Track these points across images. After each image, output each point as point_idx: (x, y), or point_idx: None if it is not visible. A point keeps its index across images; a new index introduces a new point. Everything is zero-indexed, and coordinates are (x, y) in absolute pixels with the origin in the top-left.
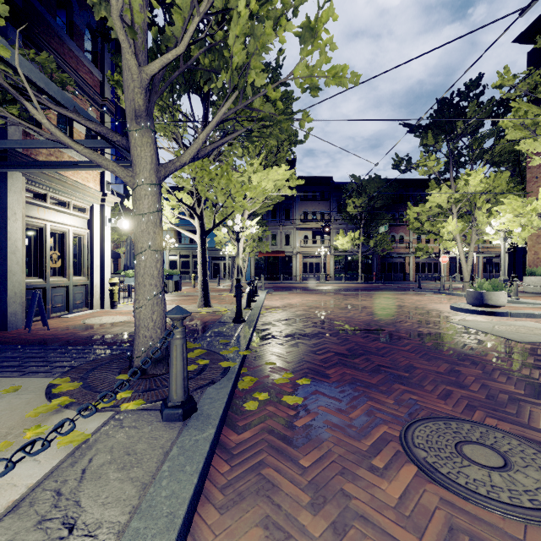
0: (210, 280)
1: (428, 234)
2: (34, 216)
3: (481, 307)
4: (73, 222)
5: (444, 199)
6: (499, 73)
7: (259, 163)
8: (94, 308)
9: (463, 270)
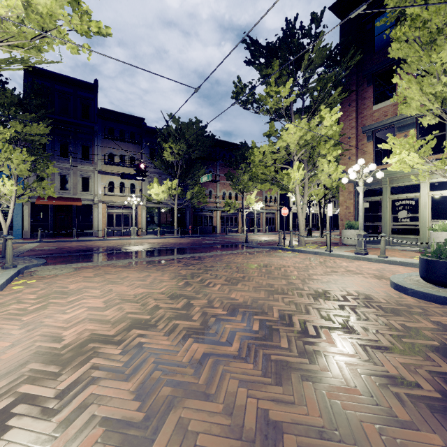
0: None
1: (270, 182)
2: None
3: None
4: None
5: (295, 139)
6: None
7: None
8: None
9: (300, 224)
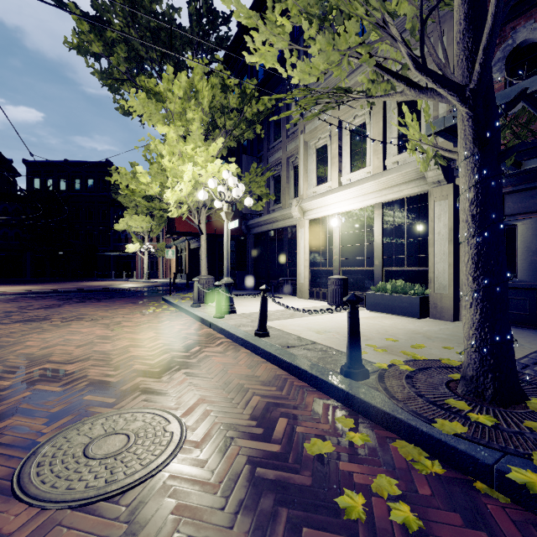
0: None
1: None
2: None
3: None
4: None
5: None
6: None
7: None
8: None
9: None
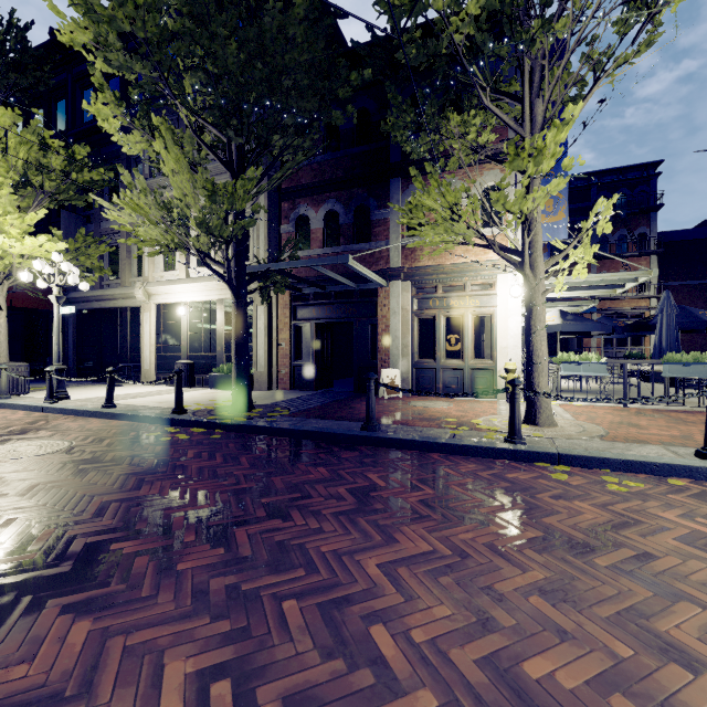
0: None
1: None
2: (428, 308)
3: None
4: (475, 303)
5: None
6: None
7: None
8: (497, 398)
9: None
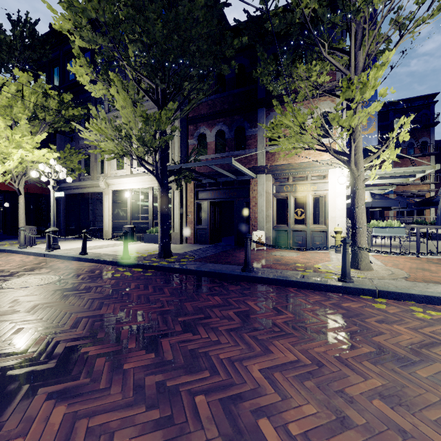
0: None
1: None
2: (282, 192)
3: None
4: (314, 188)
5: None
6: None
7: None
8: (329, 250)
9: None
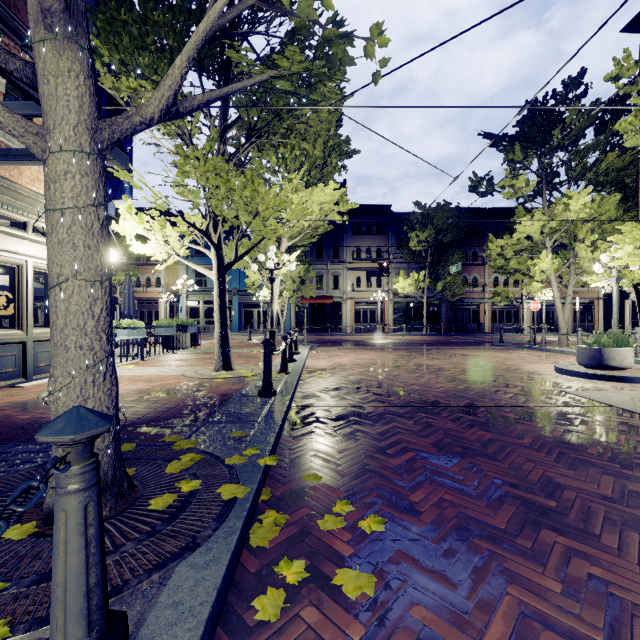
0: (240, 331)
1: (514, 274)
2: None
3: (599, 369)
4: (35, 252)
5: (536, 229)
6: (615, 60)
7: (299, 179)
8: None
9: (559, 320)
